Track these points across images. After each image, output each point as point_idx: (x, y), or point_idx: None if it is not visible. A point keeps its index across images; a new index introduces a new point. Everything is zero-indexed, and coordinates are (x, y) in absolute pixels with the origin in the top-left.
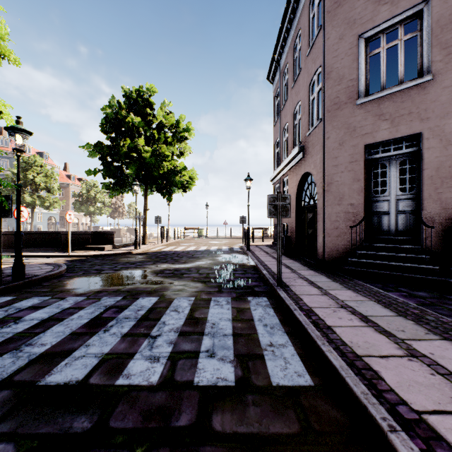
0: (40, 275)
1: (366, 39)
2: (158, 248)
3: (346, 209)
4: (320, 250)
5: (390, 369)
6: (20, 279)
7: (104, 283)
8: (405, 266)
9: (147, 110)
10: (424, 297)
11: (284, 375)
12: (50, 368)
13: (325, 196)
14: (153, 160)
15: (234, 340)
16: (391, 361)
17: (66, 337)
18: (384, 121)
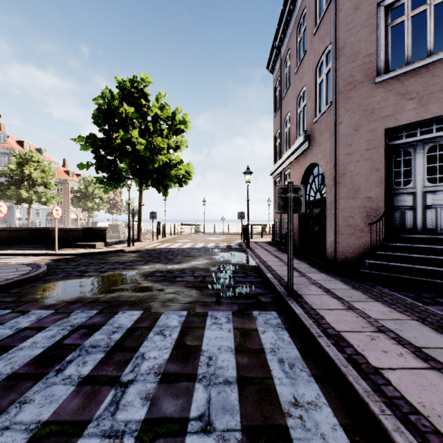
0: (10, 280)
1: (386, 7)
2: (153, 245)
3: (362, 203)
4: (330, 249)
5: None
6: None
7: (82, 290)
8: (438, 271)
9: (141, 101)
10: None
11: None
12: None
13: (337, 189)
14: (148, 153)
15: (239, 391)
16: None
17: None
18: (409, 100)
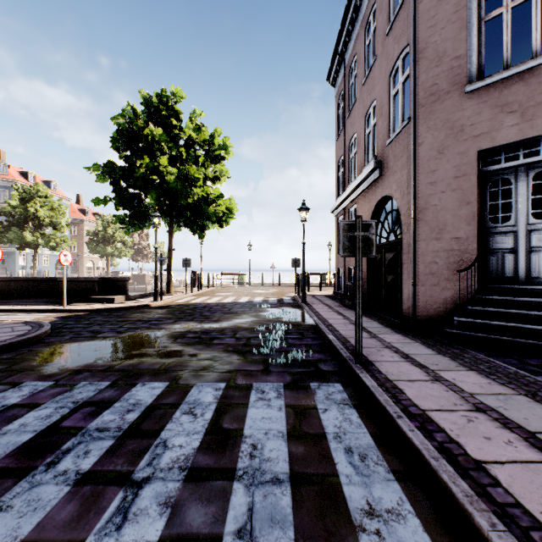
0: (2, 342)
1: None
2: (186, 300)
3: (449, 245)
4: (407, 304)
5: None
6: None
7: (93, 355)
8: None
9: (172, 121)
10: None
11: None
12: None
13: (417, 228)
14: (179, 185)
15: (293, 494)
16: None
17: None
18: (510, 113)
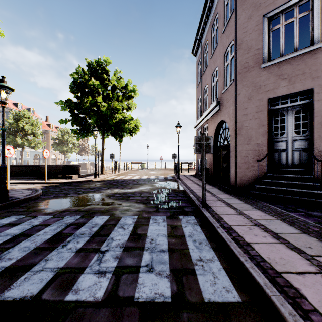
0: (20, 198)
1: (268, 18)
2: (112, 177)
3: (253, 147)
4: (233, 178)
5: (309, 287)
6: (4, 201)
7: (68, 204)
8: (300, 191)
9: (104, 76)
10: (319, 217)
11: (214, 290)
12: (10, 282)
13: (237, 138)
14: (108, 112)
15: (169, 254)
16: (308, 278)
17: (30, 252)
18: (283, 80)
